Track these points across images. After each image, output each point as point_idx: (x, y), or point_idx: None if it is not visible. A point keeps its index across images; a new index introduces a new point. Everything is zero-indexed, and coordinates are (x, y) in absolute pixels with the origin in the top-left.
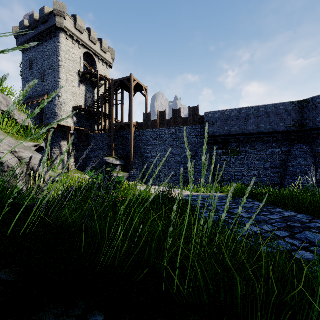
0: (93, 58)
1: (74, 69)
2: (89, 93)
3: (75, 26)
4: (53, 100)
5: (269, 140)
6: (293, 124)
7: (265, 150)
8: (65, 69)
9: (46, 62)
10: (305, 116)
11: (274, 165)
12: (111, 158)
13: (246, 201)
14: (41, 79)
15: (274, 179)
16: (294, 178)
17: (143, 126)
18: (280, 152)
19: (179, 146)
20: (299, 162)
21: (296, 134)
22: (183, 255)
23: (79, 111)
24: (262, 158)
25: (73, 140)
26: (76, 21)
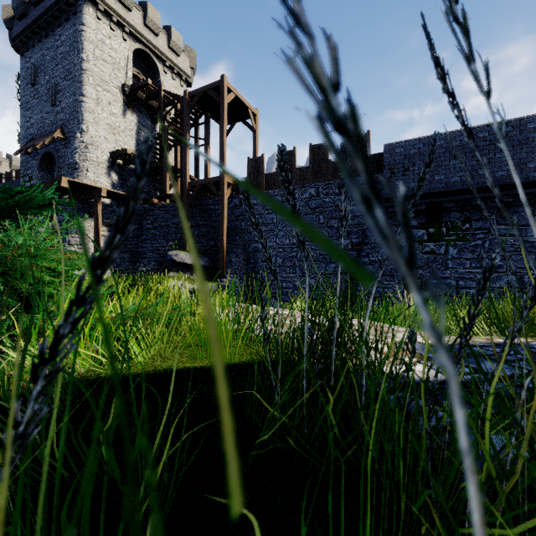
0: (153, 63)
1: (113, 79)
2: (145, 130)
3: None
4: (72, 139)
5: None
6: None
7: None
8: (95, 78)
9: (60, 67)
10: None
11: None
12: (181, 253)
13: None
14: (50, 101)
15: None
16: None
17: None
18: None
19: (325, 225)
20: None
21: None
22: None
23: (124, 163)
24: (531, 244)
25: (109, 219)
26: None
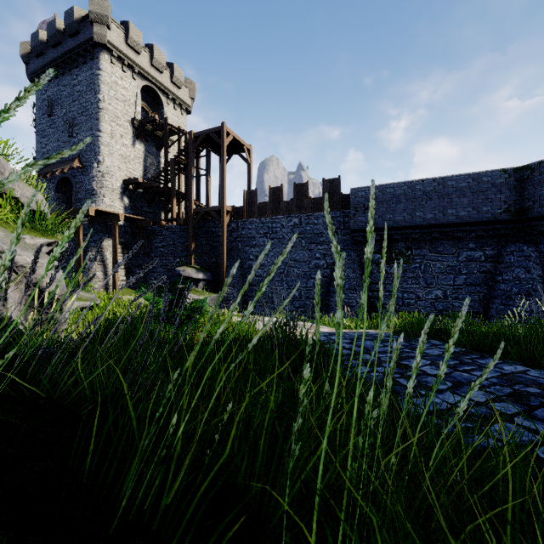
0: (157, 96)
1: (124, 115)
2: (151, 157)
3: (127, 40)
4: (89, 168)
5: (463, 237)
6: (506, 209)
7: (456, 254)
8: (110, 115)
9: (77, 103)
10: (527, 194)
11: (471, 280)
12: (188, 269)
13: (430, 344)
14: (68, 133)
15: (471, 305)
16: (508, 303)
17: (243, 212)
18: (482, 257)
19: (306, 248)
20: (517, 274)
21: (511, 226)
22: (326, 476)
23: (134, 188)
24: (451, 267)
25: (123, 238)
26: (129, 32)
